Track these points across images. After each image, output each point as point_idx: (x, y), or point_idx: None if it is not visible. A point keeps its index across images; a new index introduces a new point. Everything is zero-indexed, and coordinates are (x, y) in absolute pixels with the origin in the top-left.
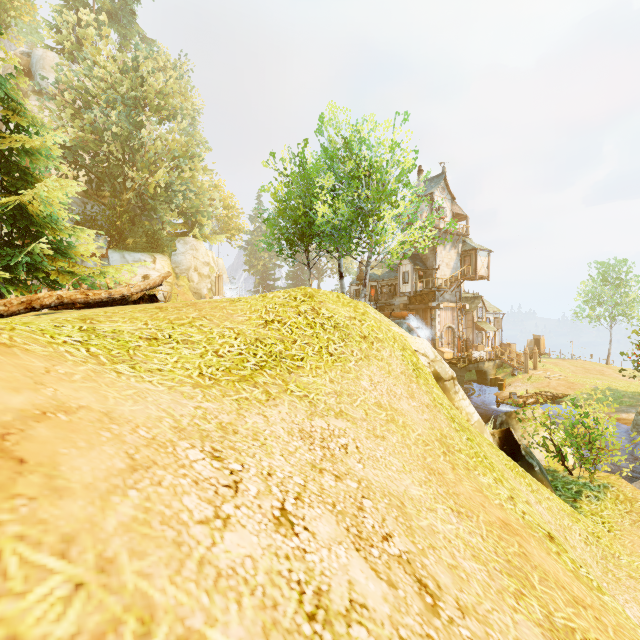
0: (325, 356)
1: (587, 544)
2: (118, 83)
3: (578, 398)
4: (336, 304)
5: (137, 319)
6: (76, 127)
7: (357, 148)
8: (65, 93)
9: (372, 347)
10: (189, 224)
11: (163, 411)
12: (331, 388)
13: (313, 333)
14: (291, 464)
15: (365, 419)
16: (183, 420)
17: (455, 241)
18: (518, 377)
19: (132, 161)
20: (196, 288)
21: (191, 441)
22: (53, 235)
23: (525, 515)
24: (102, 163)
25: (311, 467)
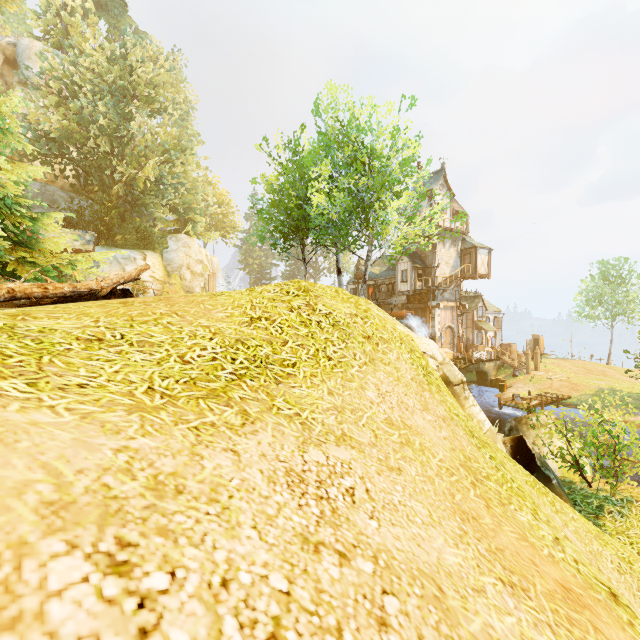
0: (322, 360)
1: (621, 573)
2: (105, 72)
3: (582, 400)
4: (335, 299)
5: (87, 315)
6: (61, 117)
7: (356, 134)
8: (50, 83)
9: (377, 349)
10: (182, 221)
11: (41, 467)
12: (330, 402)
13: (308, 332)
14: (268, 543)
15: (374, 444)
16: (78, 482)
17: (455, 239)
18: (519, 378)
19: (121, 154)
20: (189, 287)
21: (74, 533)
22: (12, 221)
23: (578, 565)
24: (90, 157)
25: (301, 543)
